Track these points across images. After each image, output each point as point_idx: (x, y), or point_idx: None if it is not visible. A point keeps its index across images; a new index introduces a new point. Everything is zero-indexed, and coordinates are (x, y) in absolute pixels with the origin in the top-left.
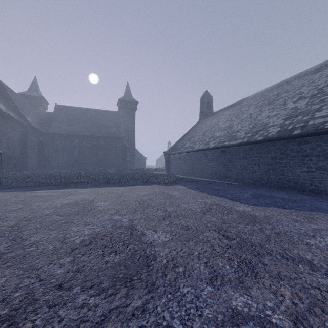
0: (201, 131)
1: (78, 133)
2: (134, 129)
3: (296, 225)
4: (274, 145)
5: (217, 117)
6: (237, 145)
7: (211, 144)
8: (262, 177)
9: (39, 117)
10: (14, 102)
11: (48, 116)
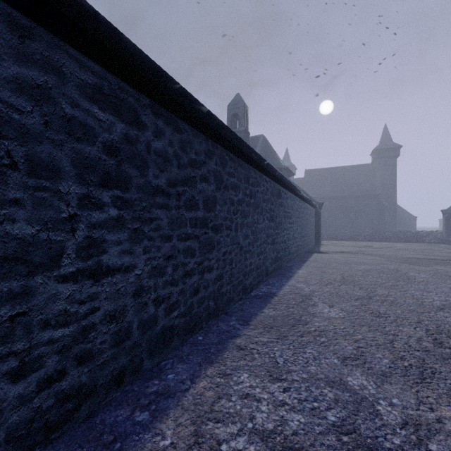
0: None
1: (327, 195)
2: (394, 181)
3: None
4: None
5: None
6: None
7: None
8: None
9: None
10: None
11: (299, 182)
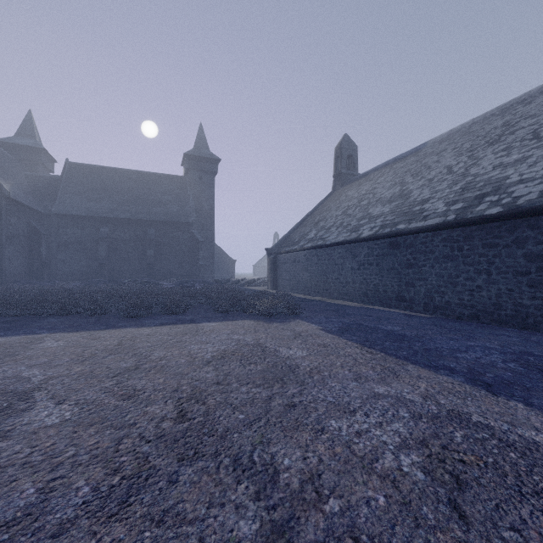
0: (339, 209)
1: (106, 214)
2: (212, 208)
3: None
4: (538, 226)
5: (370, 181)
6: (429, 229)
7: (366, 231)
8: (500, 302)
9: (34, 184)
10: None
11: (51, 182)
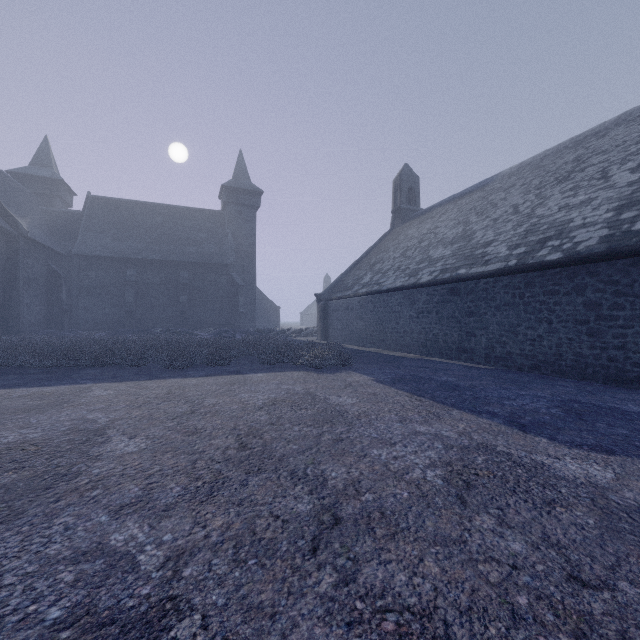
0: (398, 250)
1: (134, 255)
2: (253, 248)
3: None
4: (596, 273)
5: (432, 219)
6: (490, 275)
7: (425, 276)
8: (560, 352)
9: (52, 221)
10: None
11: (71, 218)
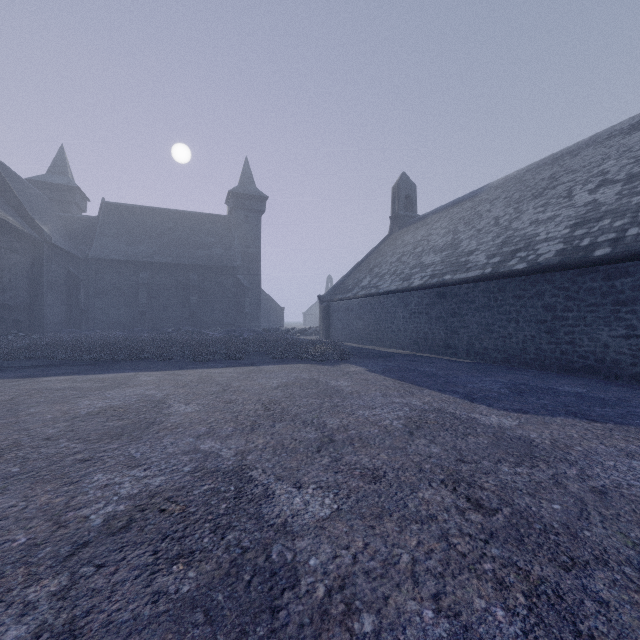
0: (394, 255)
1: (146, 258)
2: (259, 251)
3: (636, 466)
4: (552, 281)
5: (426, 226)
6: (470, 281)
7: (416, 280)
8: (525, 347)
9: (69, 227)
10: (16, 196)
11: (87, 224)
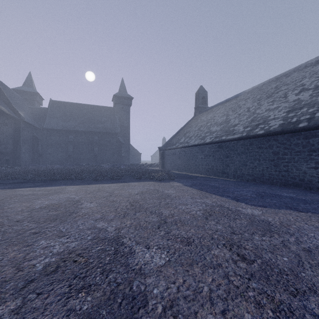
0: (196, 126)
1: (72, 128)
2: (128, 125)
3: None
4: (277, 139)
5: (213, 112)
6: (235, 139)
7: (208, 139)
8: (263, 173)
9: (33, 112)
10: (7, 97)
11: (42, 111)
